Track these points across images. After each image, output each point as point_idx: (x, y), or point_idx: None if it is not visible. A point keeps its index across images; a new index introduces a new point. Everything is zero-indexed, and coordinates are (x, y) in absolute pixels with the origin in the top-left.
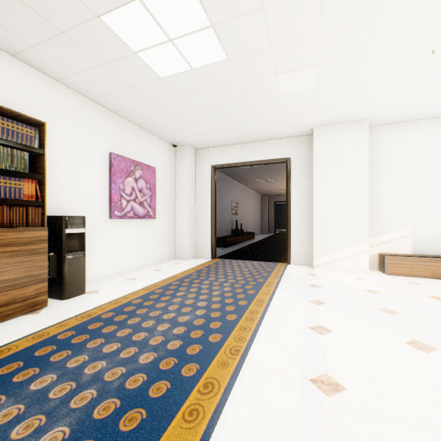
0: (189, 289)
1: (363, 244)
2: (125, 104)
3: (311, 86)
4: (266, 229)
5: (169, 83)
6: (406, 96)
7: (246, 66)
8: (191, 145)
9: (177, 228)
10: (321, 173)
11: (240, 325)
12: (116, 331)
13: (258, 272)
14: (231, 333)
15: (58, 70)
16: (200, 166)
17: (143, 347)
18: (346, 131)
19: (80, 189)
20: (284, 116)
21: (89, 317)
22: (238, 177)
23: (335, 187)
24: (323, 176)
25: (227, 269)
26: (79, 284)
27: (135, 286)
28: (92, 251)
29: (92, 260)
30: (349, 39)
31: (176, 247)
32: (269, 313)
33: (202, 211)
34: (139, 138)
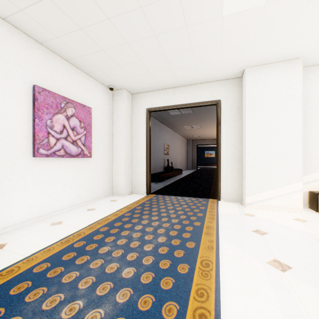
0: (117, 241)
1: (297, 182)
2: (47, 29)
3: (260, 2)
4: (190, 166)
5: None
6: None
7: None
8: (127, 88)
9: (114, 166)
10: (253, 112)
11: None
12: None
13: (192, 211)
14: None
15: None
16: (136, 109)
17: None
18: (279, 71)
19: None
20: (219, 52)
21: None
22: (169, 123)
23: (267, 126)
24: (255, 115)
25: (160, 208)
26: None
27: (54, 236)
28: (8, 194)
29: (8, 204)
30: None
31: (113, 183)
32: (224, 295)
33: (138, 151)
34: (72, 76)
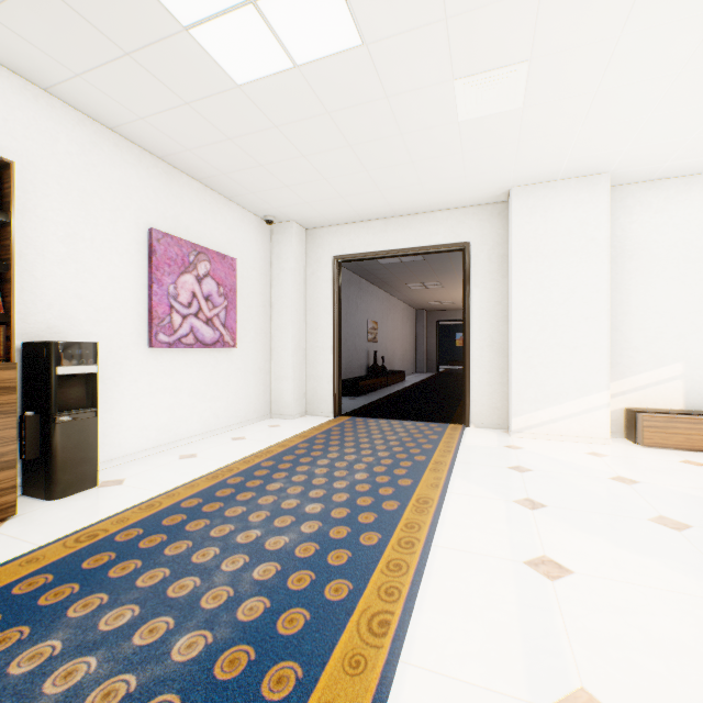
0: (292, 477)
1: (599, 392)
2: (175, 140)
3: (515, 105)
4: (423, 365)
5: (254, 97)
6: (684, 126)
7: (396, 61)
8: (297, 220)
9: (274, 364)
10: (525, 268)
11: (388, 558)
12: (136, 575)
13: (414, 442)
14: (371, 577)
15: (42, 67)
16: (314, 258)
17: (186, 616)
18: (570, 195)
19: (92, 292)
20: (461, 166)
21: (92, 539)
22: (377, 279)
23: (549, 293)
24: (528, 272)
25: (359, 437)
26: (85, 469)
27: (192, 471)
28: (116, 407)
29: (116, 422)
30: (596, 1)
31: (271, 396)
32: (441, 528)
33: (318, 336)
34: (205, 205)
